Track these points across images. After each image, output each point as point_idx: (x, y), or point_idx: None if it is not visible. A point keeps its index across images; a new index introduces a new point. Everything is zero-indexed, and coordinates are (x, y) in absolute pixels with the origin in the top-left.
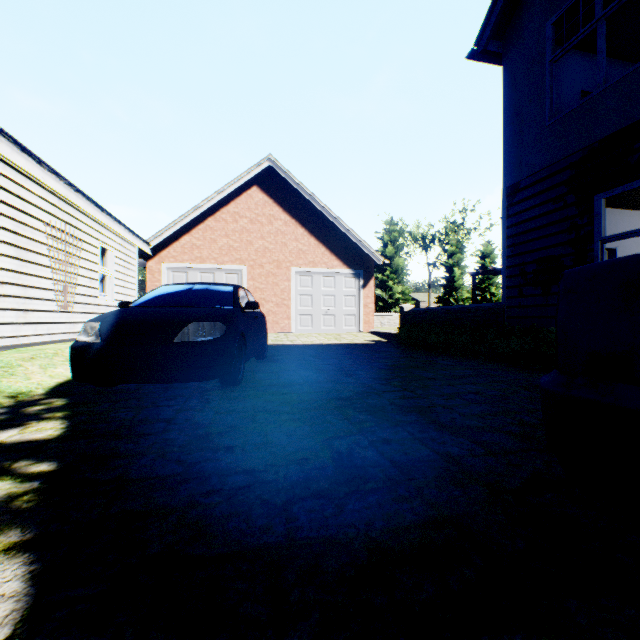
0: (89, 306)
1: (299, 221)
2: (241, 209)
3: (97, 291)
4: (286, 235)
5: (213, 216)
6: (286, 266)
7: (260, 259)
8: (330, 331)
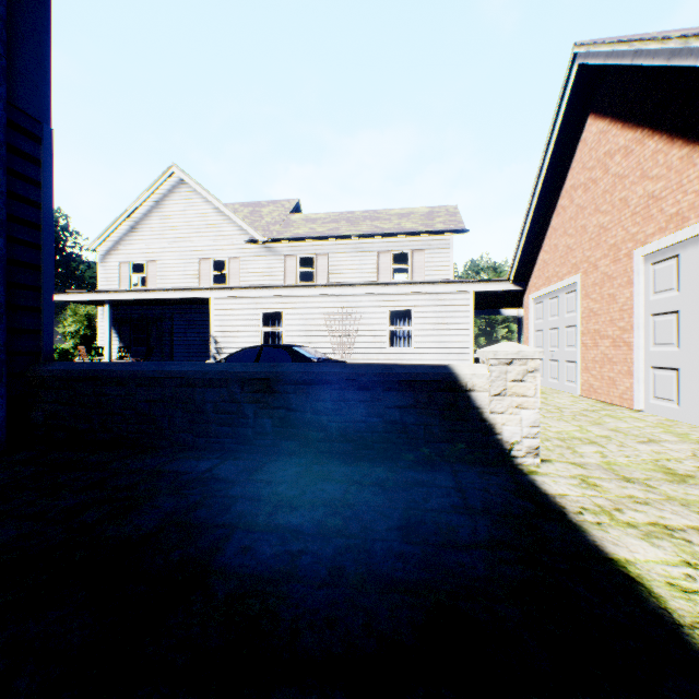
0: (372, 355)
1: (647, 124)
2: (575, 176)
3: (384, 344)
4: (625, 179)
5: (555, 210)
6: (625, 251)
7: (593, 254)
8: None
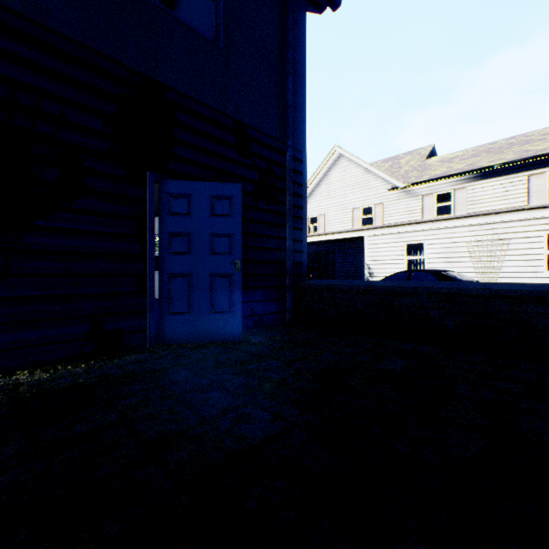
0: (523, 279)
1: None
2: None
3: (539, 268)
4: None
5: None
6: None
7: None
8: None
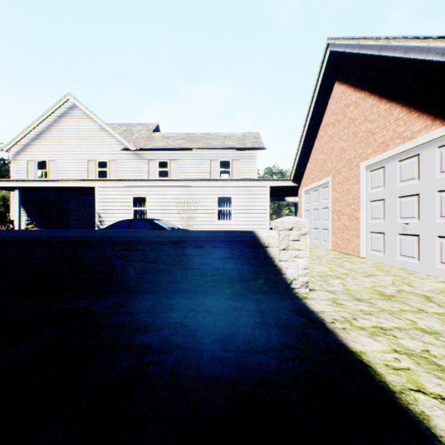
0: (206, 225)
1: (367, 89)
2: (328, 118)
3: (214, 218)
4: (356, 120)
5: (316, 138)
6: (356, 163)
7: (338, 164)
8: (410, 267)
